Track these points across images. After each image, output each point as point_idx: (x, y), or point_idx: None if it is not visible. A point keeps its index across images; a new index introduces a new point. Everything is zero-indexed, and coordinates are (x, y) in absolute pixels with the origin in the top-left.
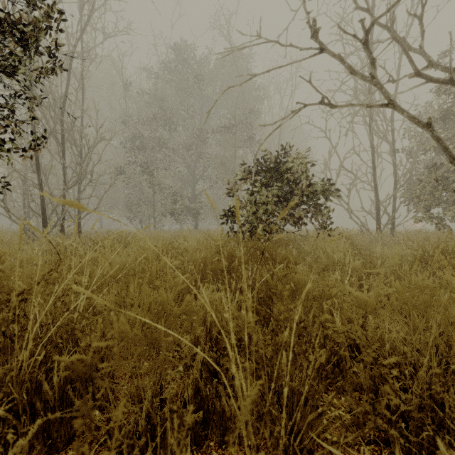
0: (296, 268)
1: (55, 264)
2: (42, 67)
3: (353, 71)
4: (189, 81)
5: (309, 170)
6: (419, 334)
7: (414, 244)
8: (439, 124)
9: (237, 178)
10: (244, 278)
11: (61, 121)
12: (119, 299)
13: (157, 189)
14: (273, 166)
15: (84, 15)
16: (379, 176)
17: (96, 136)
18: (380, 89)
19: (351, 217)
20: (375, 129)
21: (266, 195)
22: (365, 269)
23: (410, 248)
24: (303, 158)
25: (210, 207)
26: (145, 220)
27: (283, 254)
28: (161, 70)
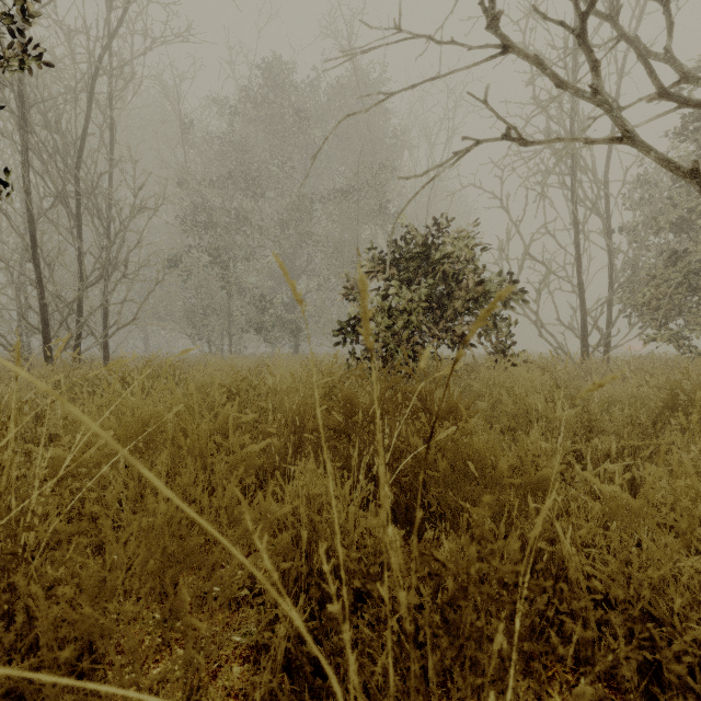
0: (472, 428)
1: (2, 425)
2: (7, 60)
3: (561, 82)
4: (285, 119)
5: (478, 259)
6: (695, 547)
7: (652, 379)
8: (679, 187)
9: (361, 270)
10: (383, 495)
11: (75, 179)
12: (134, 490)
13: (234, 290)
14: (419, 250)
15: (112, 7)
16: (584, 270)
17: (133, 204)
18: (609, 112)
19: (541, 334)
20: (578, 195)
21: (409, 298)
22: (581, 423)
23: (655, 386)
24: (468, 238)
25: (318, 318)
26: (215, 338)
27: (438, 395)
28: (241, 102)
